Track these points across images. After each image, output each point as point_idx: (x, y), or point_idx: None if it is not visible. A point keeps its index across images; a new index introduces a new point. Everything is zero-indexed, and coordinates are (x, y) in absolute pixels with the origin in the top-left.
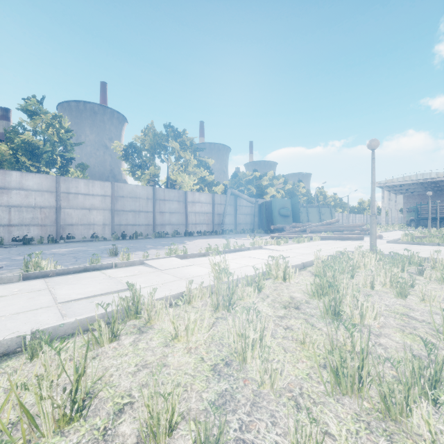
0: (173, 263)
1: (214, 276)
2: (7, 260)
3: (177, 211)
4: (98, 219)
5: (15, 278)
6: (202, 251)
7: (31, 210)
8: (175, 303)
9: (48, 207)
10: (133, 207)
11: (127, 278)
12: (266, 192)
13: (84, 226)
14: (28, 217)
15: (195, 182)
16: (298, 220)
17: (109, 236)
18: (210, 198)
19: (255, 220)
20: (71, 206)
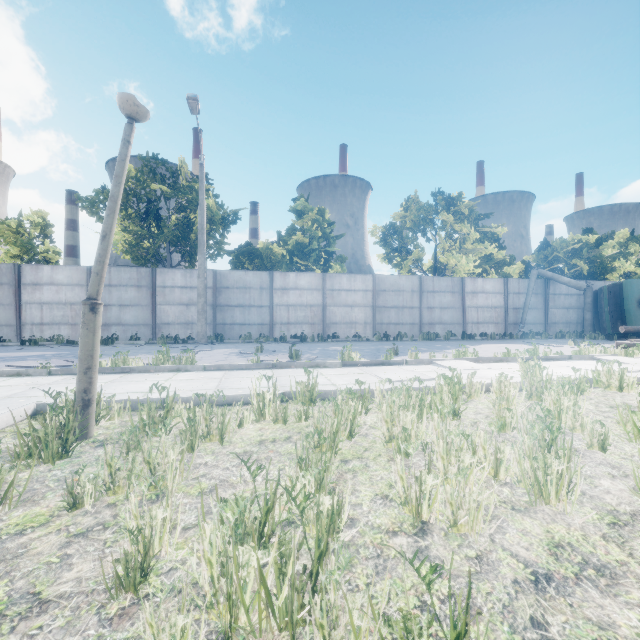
0: (466, 365)
1: (524, 374)
2: (308, 353)
3: (450, 306)
4: (359, 317)
5: (338, 364)
6: (498, 356)
7: (303, 309)
8: (485, 391)
9: (316, 305)
10: (396, 302)
11: (426, 373)
12: (612, 268)
13: (346, 325)
14: (301, 316)
15: (475, 263)
16: None
17: (370, 337)
18: (500, 286)
19: (586, 317)
20: (335, 303)
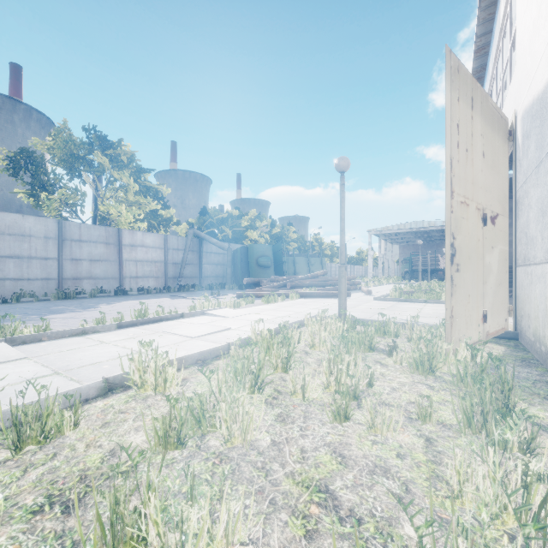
0: None
1: None
2: None
3: (104, 259)
4: None
5: None
6: (86, 325)
7: None
8: None
9: None
10: (17, 250)
11: None
12: (247, 236)
13: None
14: None
15: (140, 217)
16: (282, 272)
17: None
18: (161, 241)
19: (228, 271)
20: None
